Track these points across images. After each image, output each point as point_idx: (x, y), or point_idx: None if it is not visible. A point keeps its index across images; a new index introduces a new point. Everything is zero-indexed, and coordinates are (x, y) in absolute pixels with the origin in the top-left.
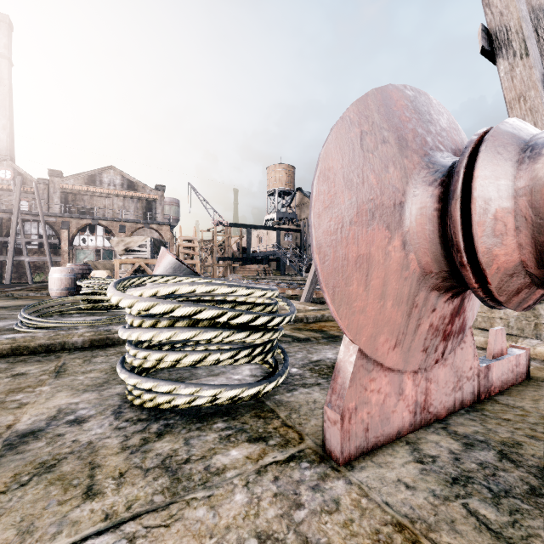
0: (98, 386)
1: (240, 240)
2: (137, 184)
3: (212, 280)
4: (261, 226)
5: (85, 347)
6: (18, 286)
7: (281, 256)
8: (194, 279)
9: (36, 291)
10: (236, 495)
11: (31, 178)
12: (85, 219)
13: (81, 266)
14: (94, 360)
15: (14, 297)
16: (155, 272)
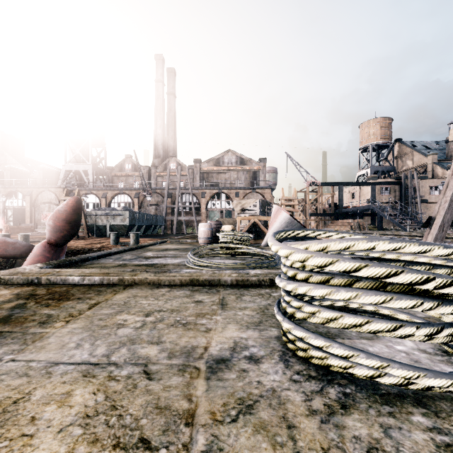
0: (256, 325)
1: (332, 197)
2: (246, 160)
3: (350, 235)
4: (353, 182)
5: (232, 285)
6: (180, 236)
7: (378, 210)
8: (331, 233)
9: (190, 239)
10: None
11: (185, 166)
12: (214, 190)
13: (215, 222)
14: (243, 298)
15: (180, 243)
16: (272, 226)
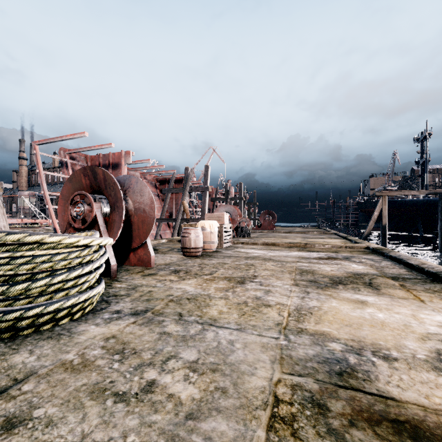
0: (60, 335)
1: None
2: None
3: None
4: None
5: None
6: None
7: None
8: None
9: None
10: (136, 282)
11: None
12: None
13: None
14: None
15: None
16: None
